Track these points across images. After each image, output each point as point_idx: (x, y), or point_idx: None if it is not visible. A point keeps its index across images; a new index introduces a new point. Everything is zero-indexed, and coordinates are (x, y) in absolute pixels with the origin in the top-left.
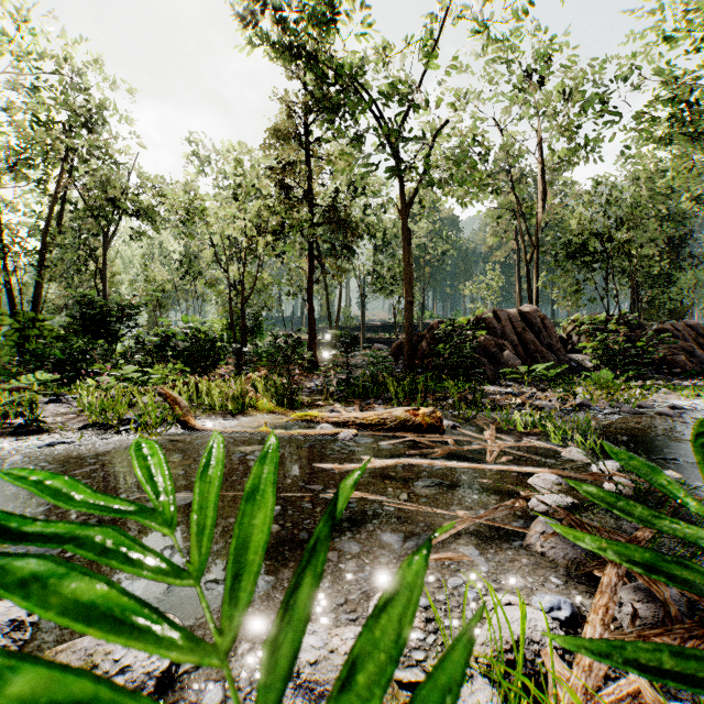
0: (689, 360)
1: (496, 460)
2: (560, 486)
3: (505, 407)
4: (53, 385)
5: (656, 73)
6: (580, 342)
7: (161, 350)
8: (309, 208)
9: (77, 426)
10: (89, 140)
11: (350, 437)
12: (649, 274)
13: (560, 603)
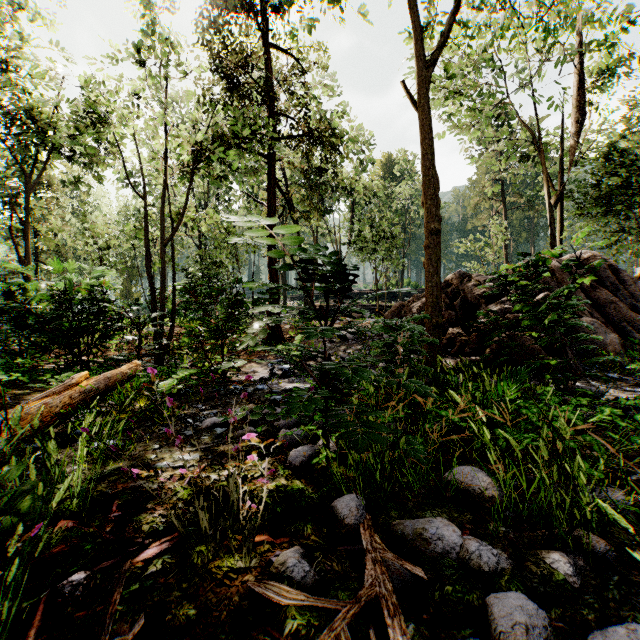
0: None
1: None
2: None
3: None
4: None
5: None
6: None
7: None
8: (269, 113)
9: None
10: None
11: None
12: None
13: None
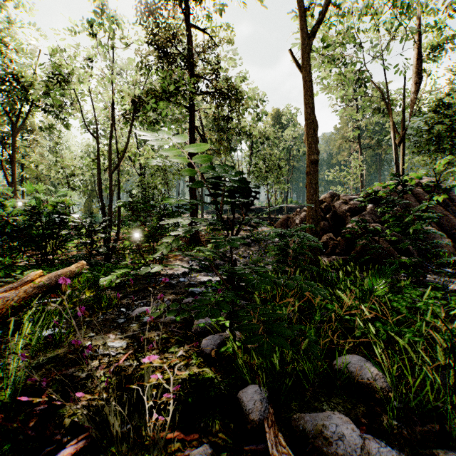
0: None
1: None
2: None
3: None
4: None
5: None
6: None
7: None
8: (190, 75)
9: None
10: None
11: None
12: None
13: None
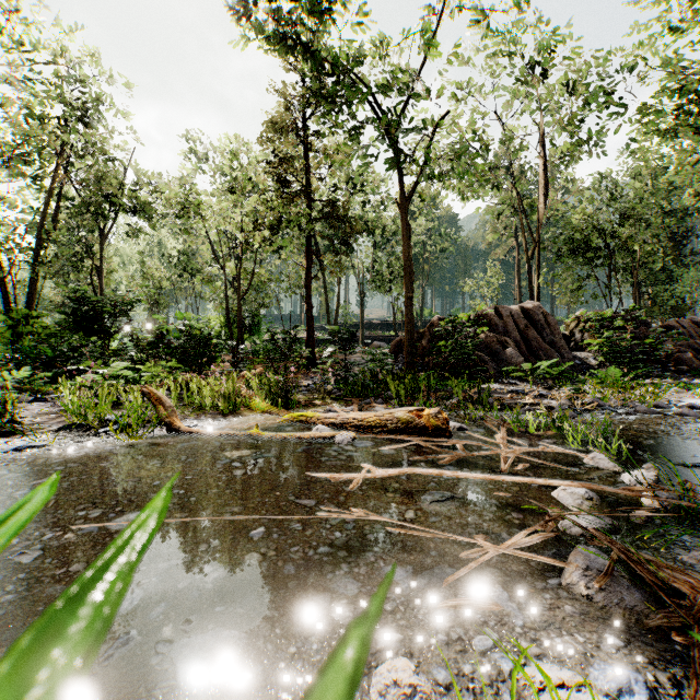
0: (695, 357)
1: (512, 468)
2: (591, 502)
3: (512, 407)
4: (40, 383)
5: (662, 63)
6: (583, 339)
7: (154, 347)
8: (307, 203)
9: (55, 427)
10: (85, 134)
11: (348, 440)
12: (651, 271)
13: (630, 681)
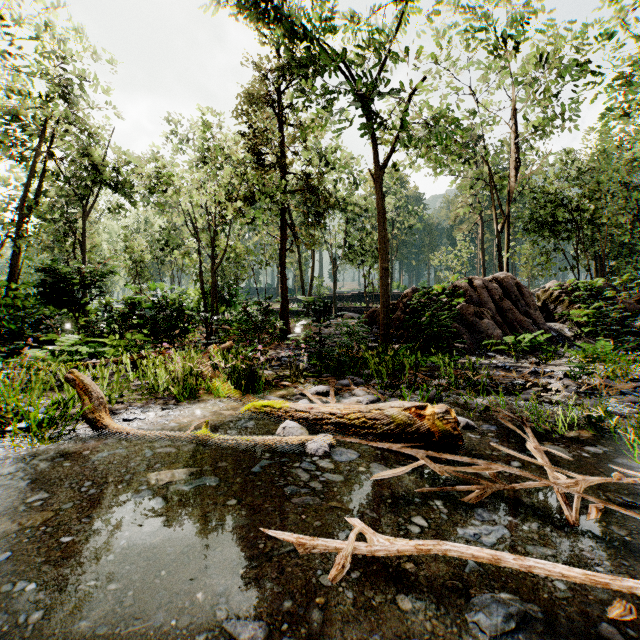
0: None
1: (581, 515)
2: None
3: (511, 389)
4: None
5: None
6: (556, 311)
7: (125, 319)
8: (281, 175)
9: None
10: (65, 111)
11: (324, 449)
12: (613, 244)
13: None
